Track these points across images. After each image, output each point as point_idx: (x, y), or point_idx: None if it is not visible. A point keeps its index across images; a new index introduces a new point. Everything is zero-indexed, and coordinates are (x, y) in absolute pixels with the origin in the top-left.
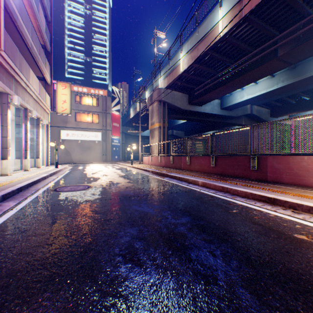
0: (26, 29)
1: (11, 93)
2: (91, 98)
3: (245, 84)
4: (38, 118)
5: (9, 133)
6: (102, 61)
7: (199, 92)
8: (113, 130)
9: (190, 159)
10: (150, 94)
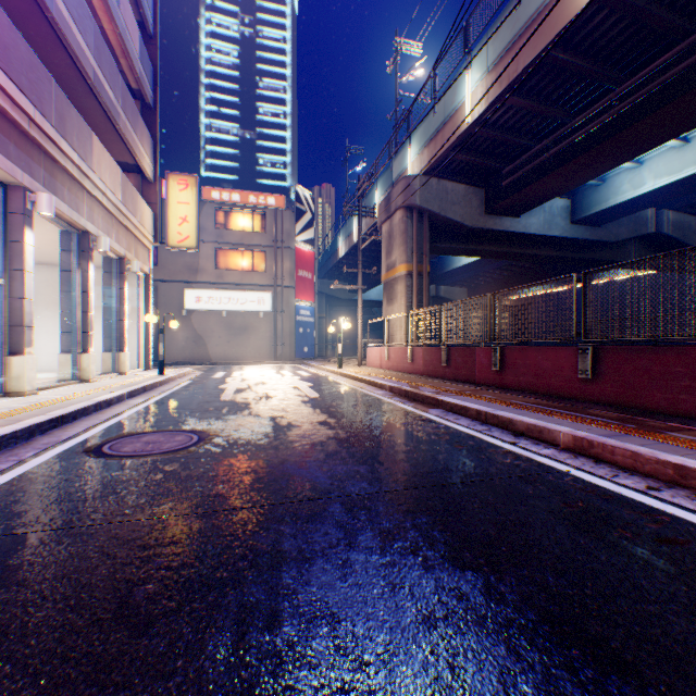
0: (78, 34)
1: (32, 188)
2: (250, 215)
3: (658, 140)
4: (121, 257)
5: (27, 288)
6: (277, 137)
7: (514, 178)
8: (299, 288)
9: (500, 354)
10: (384, 195)
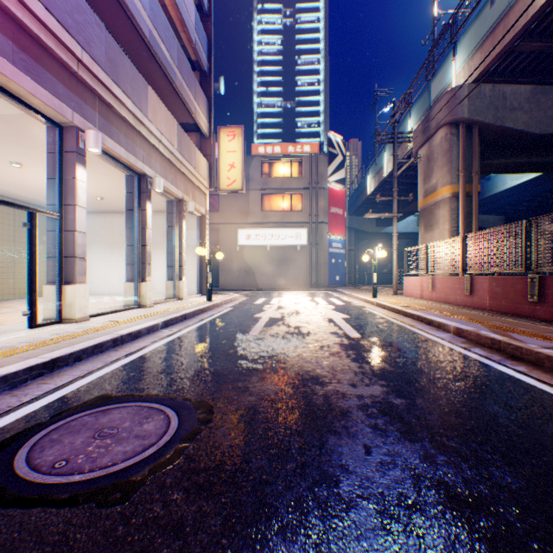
0: None
1: (84, 128)
2: (288, 164)
3: None
4: (179, 199)
5: (78, 221)
6: (312, 102)
7: None
8: (330, 223)
9: None
10: (419, 121)
